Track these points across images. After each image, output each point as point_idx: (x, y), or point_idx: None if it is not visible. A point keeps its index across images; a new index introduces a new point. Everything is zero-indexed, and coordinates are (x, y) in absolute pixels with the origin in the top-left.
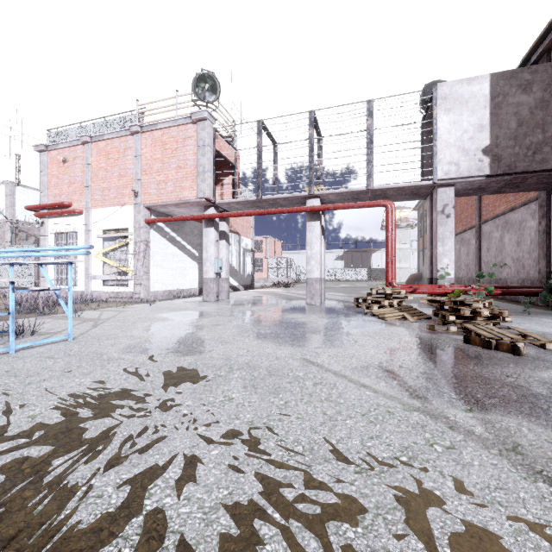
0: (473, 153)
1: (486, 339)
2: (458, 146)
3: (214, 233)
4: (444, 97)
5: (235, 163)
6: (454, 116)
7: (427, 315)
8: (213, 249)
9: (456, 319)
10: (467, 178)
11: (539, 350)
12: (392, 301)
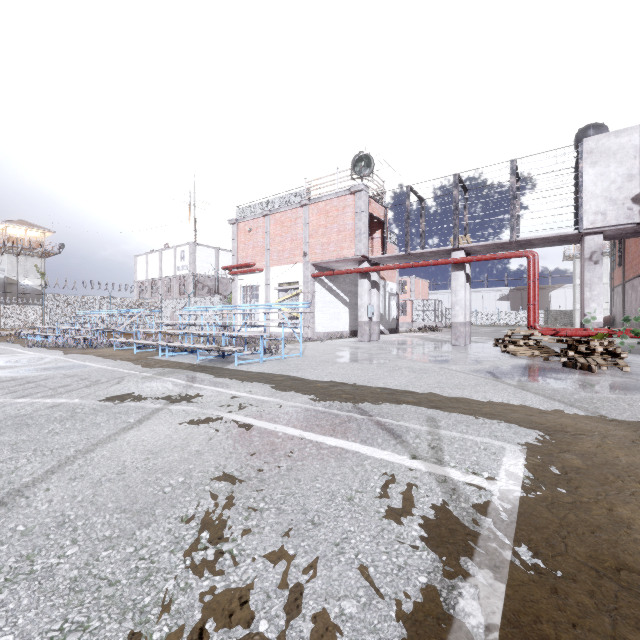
0: (621, 202)
1: (574, 363)
2: (605, 196)
3: (367, 283)
4: (590, 152)
5: (385, 219)
6: (601, 169)
7: (558, 353)
8: (367, 297)
9: (576, 355)
10: (615, 227)
11: (617, 371)
12: (528, 341)
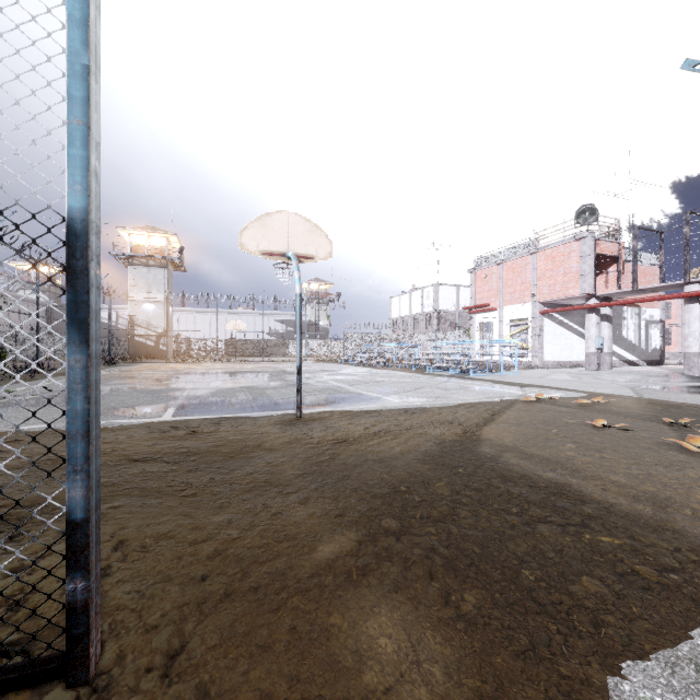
0: None
1: None
2: None
3: (595, 317)
4: None
5: (619, 254)
6: None
7: None
8: (594, 330)
9: None
10: None
11: None
12: None
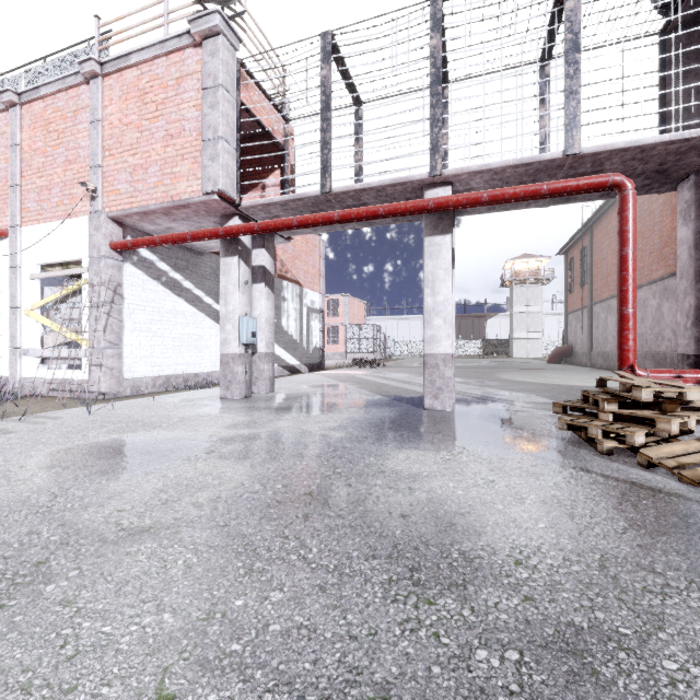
0: None
1: None
2: None
3: (240, 267)
4: None
5: (285, 144)
6: None
7: None
8: (238, 298)
9: None
10: None
11: None
12: (688, 419)
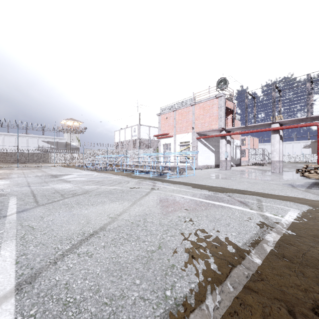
0: None
1: None
2: None
3: (224, 141)
4: None
5: (233, 109)
6: None
7: None
8: (224, 148)
9: None
10: None
11: None
12: (316, 171)
